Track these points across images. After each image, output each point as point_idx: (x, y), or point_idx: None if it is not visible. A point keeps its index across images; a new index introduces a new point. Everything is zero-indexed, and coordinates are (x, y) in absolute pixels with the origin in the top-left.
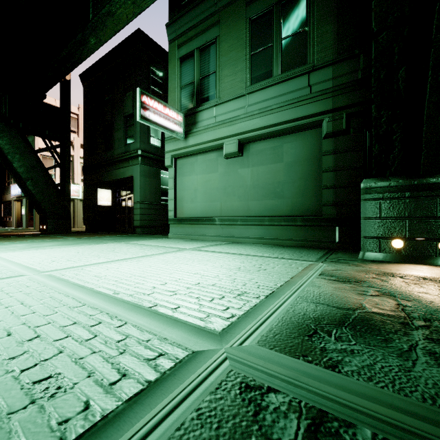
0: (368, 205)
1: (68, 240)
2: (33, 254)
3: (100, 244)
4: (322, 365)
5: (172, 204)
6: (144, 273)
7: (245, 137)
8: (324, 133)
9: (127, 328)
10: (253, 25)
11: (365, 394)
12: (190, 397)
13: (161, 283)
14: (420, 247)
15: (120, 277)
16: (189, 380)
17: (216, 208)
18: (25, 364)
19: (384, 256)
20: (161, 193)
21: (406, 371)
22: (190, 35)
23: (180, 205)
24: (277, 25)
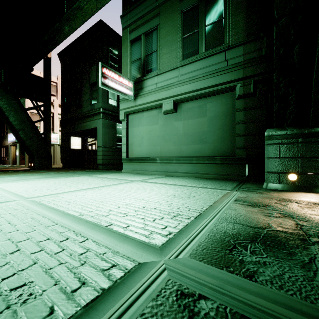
0: (270, 148)
1: (49, 174)
2: (22, 184)
3: (72, 177)
4: (241, 275)
5: (125, 148)
6: (103, 199)
7: (179, 99)
8: (237, 95)
9: (88, 243)
10: (184, 16)
11: (278, 301)
12: (136, 303)
13: (116, 207)
14: (309, 180)
15: (85, 202)
16: (135, 288)
17: (157, 151)
18: (6, 273)
19: (282, 186)
20: (117, 140)
21: (309, 280)
22: (138, 24)
23: (131, 149)
24: (202, 15)
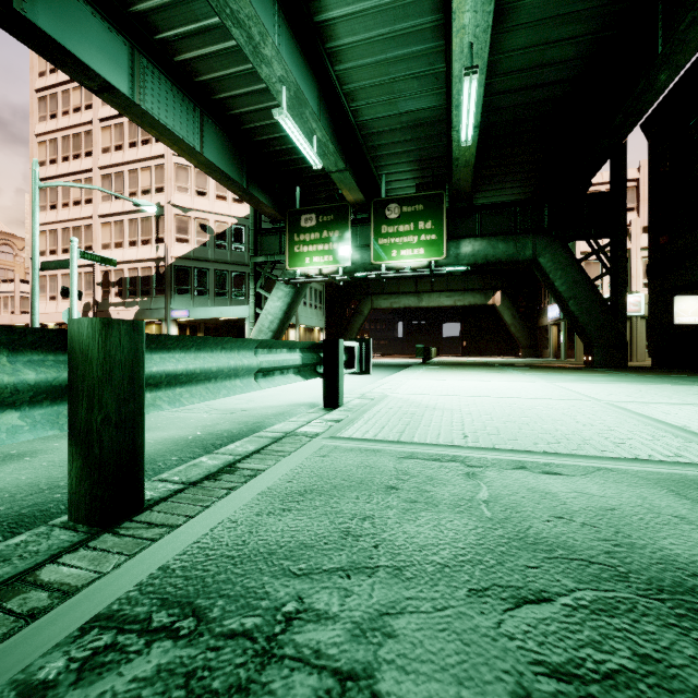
0: None
1: (623, 376)
2: (586, 386)
3: (675, 385)
4: None
5: None
6: None
7: None
8: None
9: (690, 444)
10: None
11: None
12: None
13: None
14: None
15: (696, 418)
16: None
17: None
18: (608, 437)
19: None
20: None
21: None
22: None
23: None
24: None
